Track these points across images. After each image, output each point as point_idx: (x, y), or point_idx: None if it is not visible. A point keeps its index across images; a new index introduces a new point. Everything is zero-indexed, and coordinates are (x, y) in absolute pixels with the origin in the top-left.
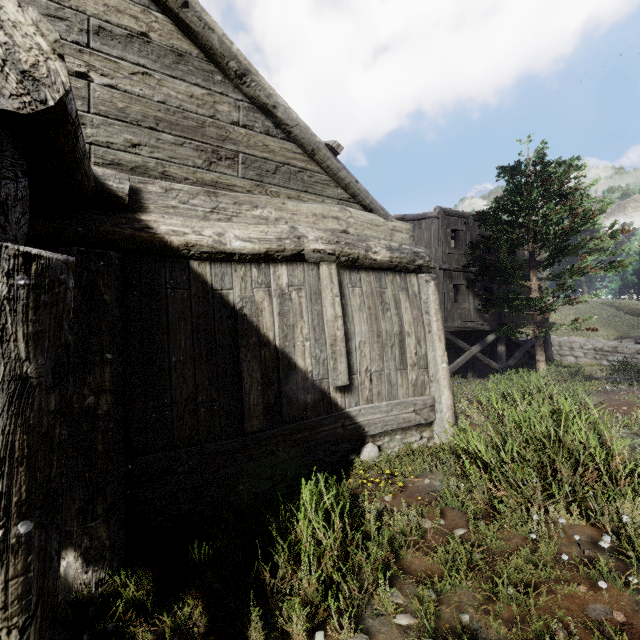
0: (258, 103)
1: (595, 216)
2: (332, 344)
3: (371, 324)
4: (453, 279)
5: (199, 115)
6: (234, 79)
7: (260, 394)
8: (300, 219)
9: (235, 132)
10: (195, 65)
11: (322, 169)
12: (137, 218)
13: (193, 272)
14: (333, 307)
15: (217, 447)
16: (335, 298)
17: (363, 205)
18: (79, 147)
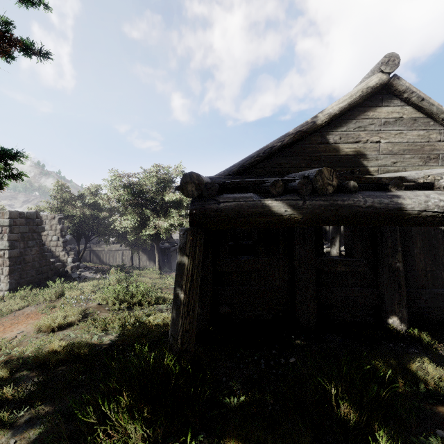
0: None
1: None
2: None
3: None
4: None
5: (421, 143)
6: (440, 121)
7: None
8: None
9: (438, 145)
10: (421, 122)
11: None
12: None
13: None
14: None
15: (438, 292)
16: None
17: None
18: None
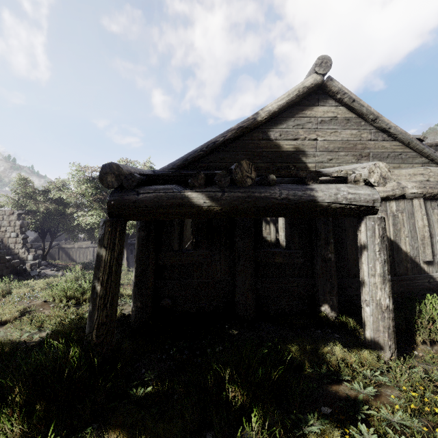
0: (380, 128)
1: None
2: (422, 239)
3: None
4: None
5: (354, 141)
6: (370, 122)
7: None
8: (401, 178)
9: (369, 144)
10: (353, 121)
11: (412, 150)
12: None
13: None
14: (422, 221)
15: None
16: (423, 216)
17: None
18: None
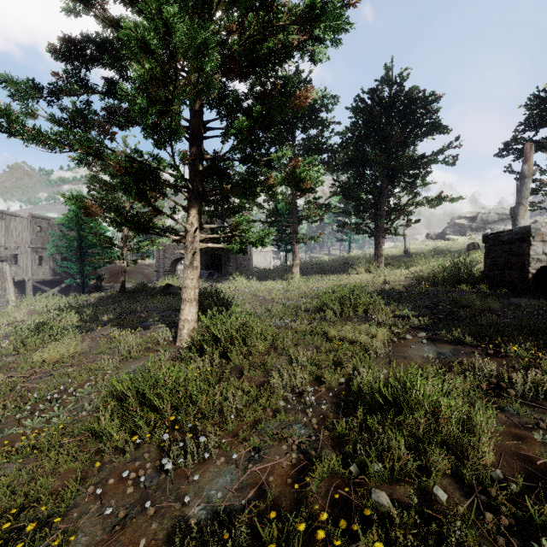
0: None
1: None
2: None
3: None
4: (39, 253)
5: None
6: None
7: None
8: None
9: None
10: None
11: None
12: None
13: None
14: None
15: None
16: None
17: None
18: None
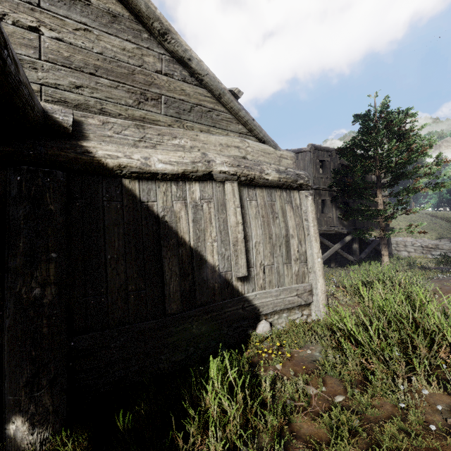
0: (177, 56)
1: (425, 150)
2: (234, 244)
3: (264, 229)
4: (321, 196)
5: (130, 64)
6: (158, 37)
7: (178, 284)
8: (209, 147)
9: (159, 79)
10: (126, 25)
11: (227, 109)
12: (79, 144)
13: (125, 188)
14: (235, 215)
15: (143, 326)
16: (237, 209)
17: (258, 138)
18: (10, 71)
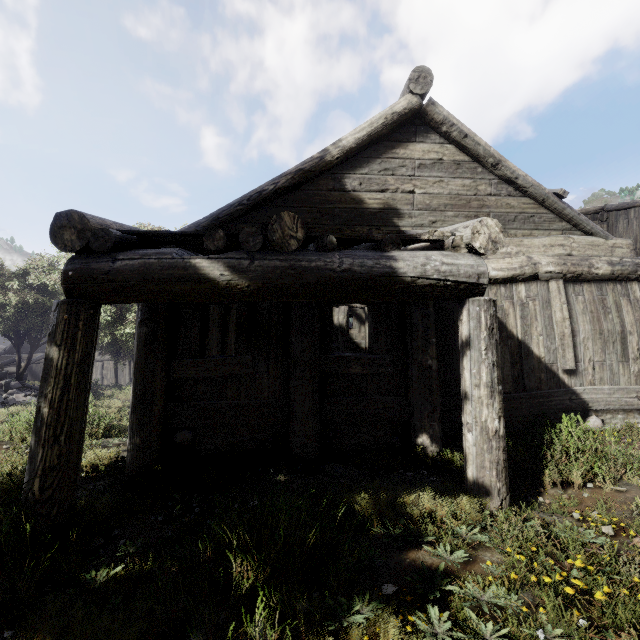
0: (504, 178)
1: None
2: (561, 339)
3: (593, 324)
4: None
5: (467, 196)
6: (489, 168)
7: (509, 369)
8: (533, 250)
9: (488, 200)
10: (466, 167)
11: (549, 211)
12: None
13: None
14: (561, 312)
15: None
16: (562, 305)
17: (584, 231)
18: None
